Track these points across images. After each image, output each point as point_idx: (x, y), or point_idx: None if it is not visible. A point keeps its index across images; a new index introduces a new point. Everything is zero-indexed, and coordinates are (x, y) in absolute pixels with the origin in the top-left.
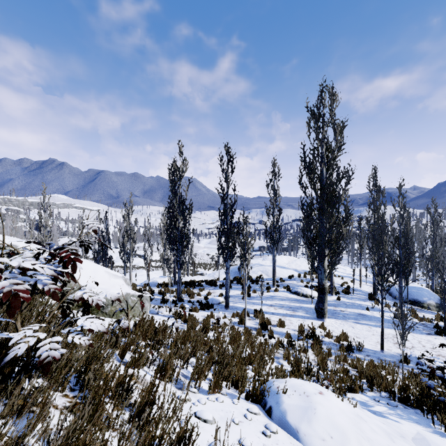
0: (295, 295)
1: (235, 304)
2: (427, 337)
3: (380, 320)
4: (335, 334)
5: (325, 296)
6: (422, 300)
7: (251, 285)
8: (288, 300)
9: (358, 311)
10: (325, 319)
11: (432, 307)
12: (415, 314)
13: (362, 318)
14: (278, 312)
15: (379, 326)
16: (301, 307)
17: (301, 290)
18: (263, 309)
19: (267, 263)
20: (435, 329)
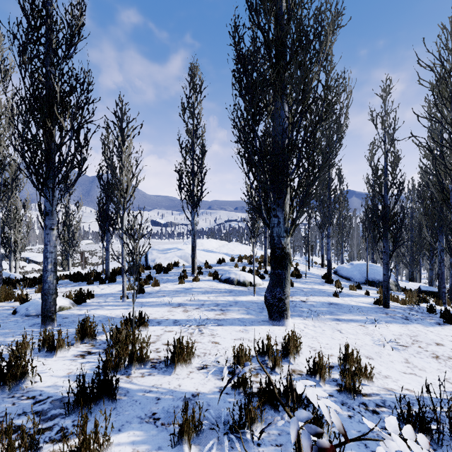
0: (227, 283)
1: (93, 310)
2: (447, 331)
3: (363, 309)
4: (325, 360)
5: (286, 272)
6: (381, 279)
7: (156, 275)
8: (215, 293)
9: (326, 300)
10: (286, 321)
11: (391, 286)
12: (393, 296)
13: (339, 310)
14: (189, 317)
15: (373, 321)
16: (237, 302)
17: (236, 276)
18: (156, 314)
19: (189, 247)
20: (432, 315)
